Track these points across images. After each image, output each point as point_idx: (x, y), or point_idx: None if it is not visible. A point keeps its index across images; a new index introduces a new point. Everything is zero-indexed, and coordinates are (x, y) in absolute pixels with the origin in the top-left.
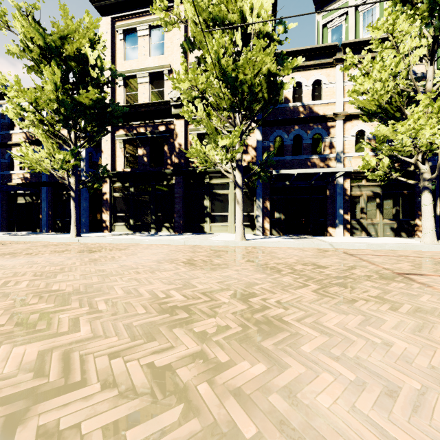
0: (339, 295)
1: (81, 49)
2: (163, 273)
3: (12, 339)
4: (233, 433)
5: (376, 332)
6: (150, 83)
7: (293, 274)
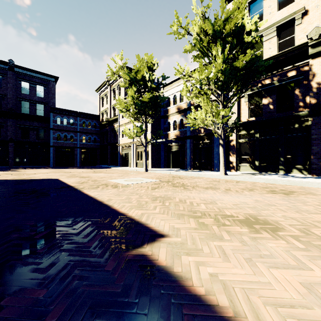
0: None
1: (238, 23)
2: None
3: None
4: None
5: None
6: (277, 36)
7: None
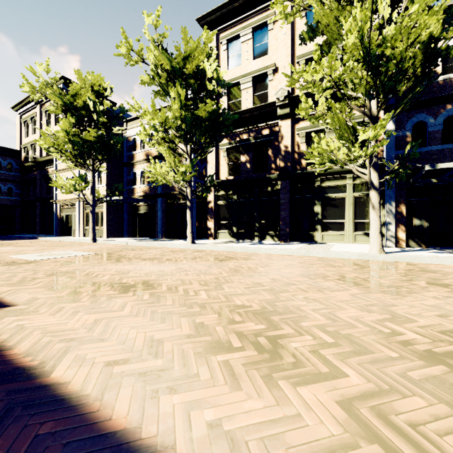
0: None
1: (199, 65)
2: (336, 293)
3: (278, 373)
4: None
5: None
6: (253, 87)
7: None
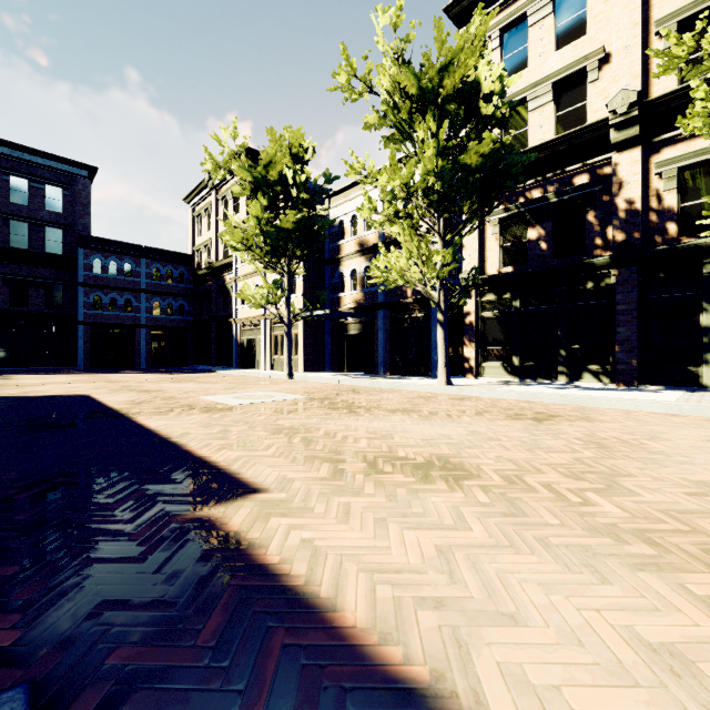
0: None
1: (468, 76)
2: None
3: None
4: None
5: None
6: (554, 102)
7: None
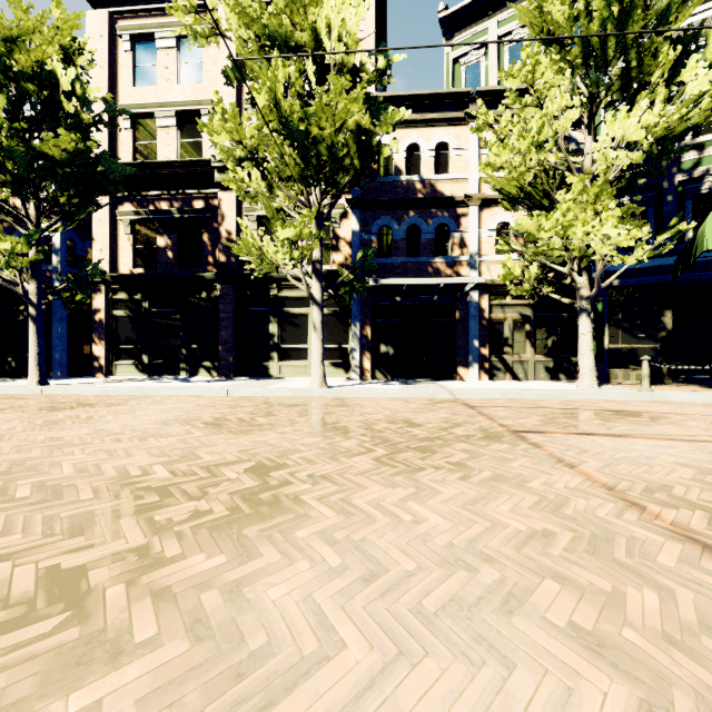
0: (406, 463)
1: (45, 63)
2: (161, 440)
3: None
4: (121, 639)
5: (415, 508)
6: (179, 128)
7: (364, 436)
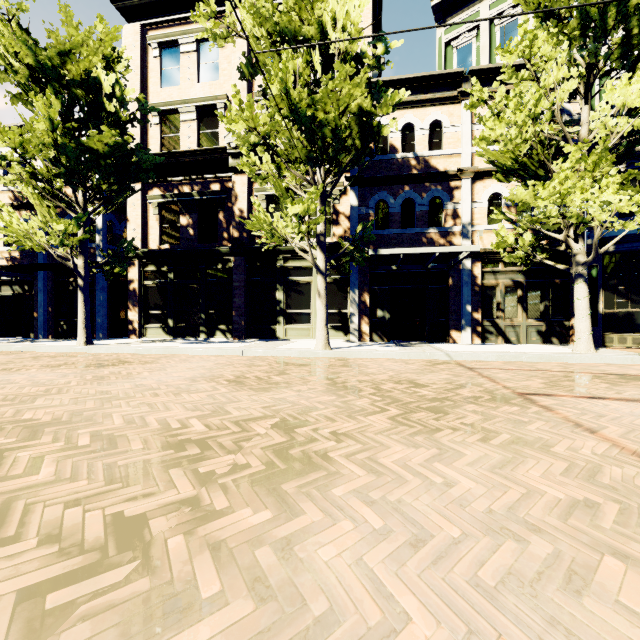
0: (422, 423)
1: (91, 71)
2: (193, 395)
3: None
4: (189, 593)
5: (443, 469)
6: (199, 121)
7: (374, 396)
